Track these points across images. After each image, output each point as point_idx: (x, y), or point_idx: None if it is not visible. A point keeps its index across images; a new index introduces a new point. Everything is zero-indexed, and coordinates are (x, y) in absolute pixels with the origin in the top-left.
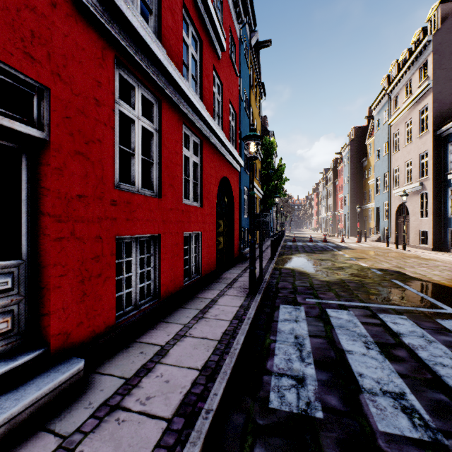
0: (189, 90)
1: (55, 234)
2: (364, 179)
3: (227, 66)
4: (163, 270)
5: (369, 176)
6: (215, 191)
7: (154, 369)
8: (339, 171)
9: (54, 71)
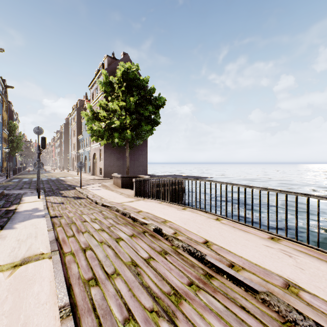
0: None
1: None
2: None
3: None
4: None
5: None
6: None
7: None
8: None
9: None
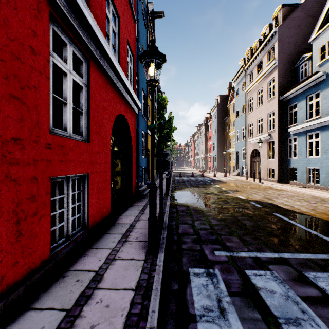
0: None
1: None
2: (226, 131)
3: (124, 2)
4: None
5: (230, 129)
6: (110, 127)
7: None
8: (209, 126)
9: None
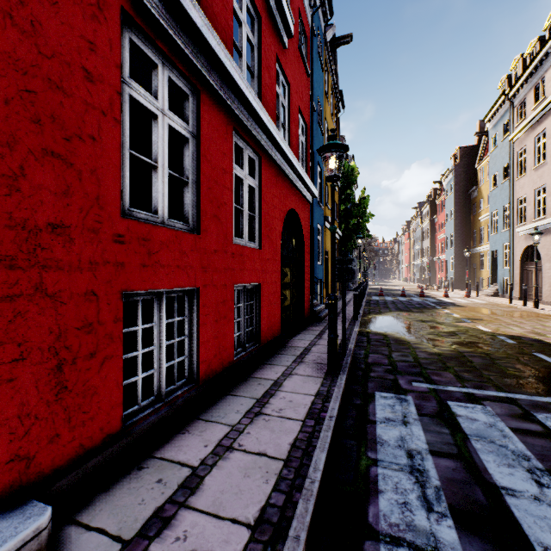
0: (242, 80)
1: (2, 289)
2: (472, 214)
3: (295, 60)
4: (203, 341)
5: (481, 210)
6: (279, 228)
7: (174, 519)
8: (438, 205)
9: (0, 7)
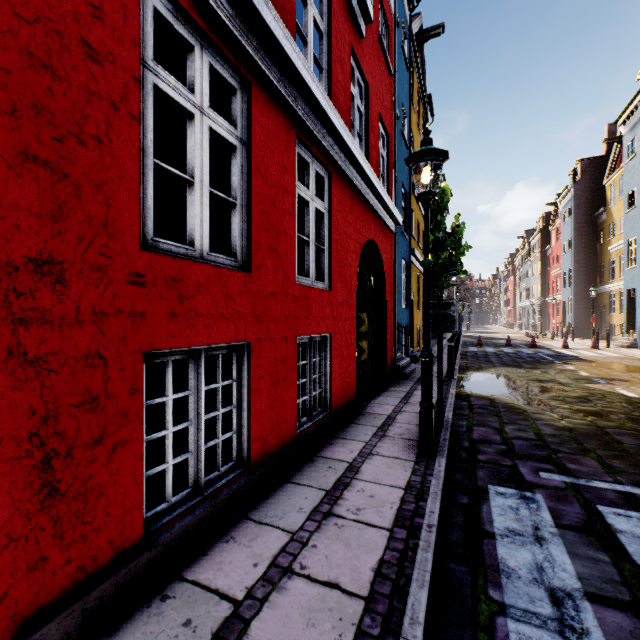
0: (307, 70)
1: None
2: (599, 243)
3: (374, 53)
4: (256, 411)
5: (611, 237)
6: (355, 264)
7: None
8: (552, 232)
9: None
